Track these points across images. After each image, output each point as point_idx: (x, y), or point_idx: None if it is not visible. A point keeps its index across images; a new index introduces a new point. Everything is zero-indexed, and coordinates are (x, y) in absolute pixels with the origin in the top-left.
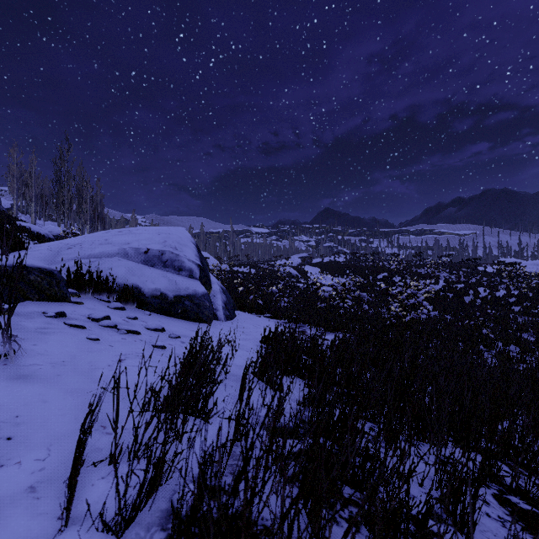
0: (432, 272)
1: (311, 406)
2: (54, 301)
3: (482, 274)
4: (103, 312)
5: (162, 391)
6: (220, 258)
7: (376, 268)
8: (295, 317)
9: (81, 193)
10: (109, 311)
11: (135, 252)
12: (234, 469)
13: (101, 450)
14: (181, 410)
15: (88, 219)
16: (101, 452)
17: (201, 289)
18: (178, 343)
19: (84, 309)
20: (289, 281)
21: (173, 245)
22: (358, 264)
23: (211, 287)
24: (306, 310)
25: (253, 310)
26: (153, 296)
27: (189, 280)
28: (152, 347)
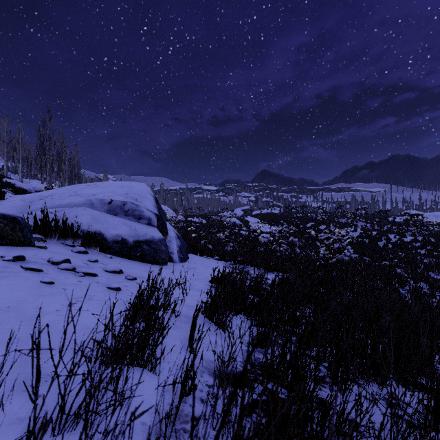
0: (351, 222)
1: (259, 346)
2: (17, 246)
3: (391, 223)
4: (65, 256)
5: (109, 337)
6: (176, 210)
7: (305, 218)
8: (239, 259)
9: (61, 156)
10: (72, 254)
11: (100, 202)
12: (180, 436)
13: (22, 420)
14: (126, 361)
15: (67, 177)
16: (21, 424)
17: (158, 235)
18: (133, 284)
19: (47, 253)
20: (233, 229)
21: (134, 197)
22: (290, 215)
23: (167, 233)
24: (248, 253)
25: (203, 253)
26: (115, 241)
27: (147, 227)
28: (107, 289)
